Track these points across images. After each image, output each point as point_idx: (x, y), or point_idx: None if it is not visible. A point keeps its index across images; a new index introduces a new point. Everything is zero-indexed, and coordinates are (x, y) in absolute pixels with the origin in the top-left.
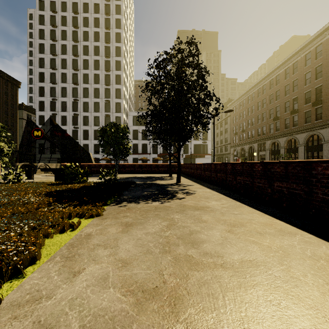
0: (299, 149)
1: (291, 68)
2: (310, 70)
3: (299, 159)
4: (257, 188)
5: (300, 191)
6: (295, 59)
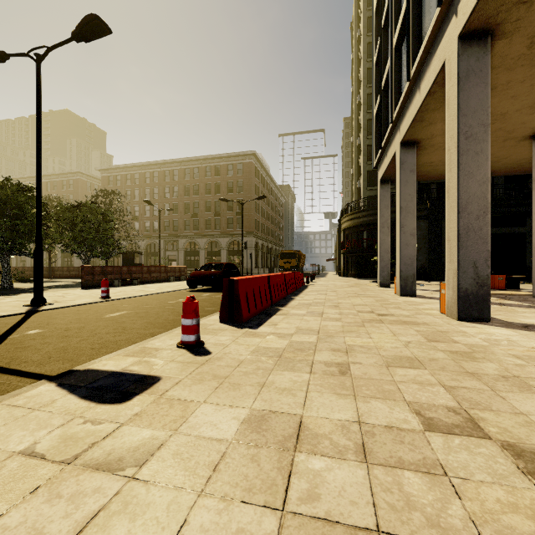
0: (59, 255)
1: (52, 184)
2: (66, 194)
3: (59, 263)
4: (21, 274)
5: (32, 273)
6: (55, 178)
